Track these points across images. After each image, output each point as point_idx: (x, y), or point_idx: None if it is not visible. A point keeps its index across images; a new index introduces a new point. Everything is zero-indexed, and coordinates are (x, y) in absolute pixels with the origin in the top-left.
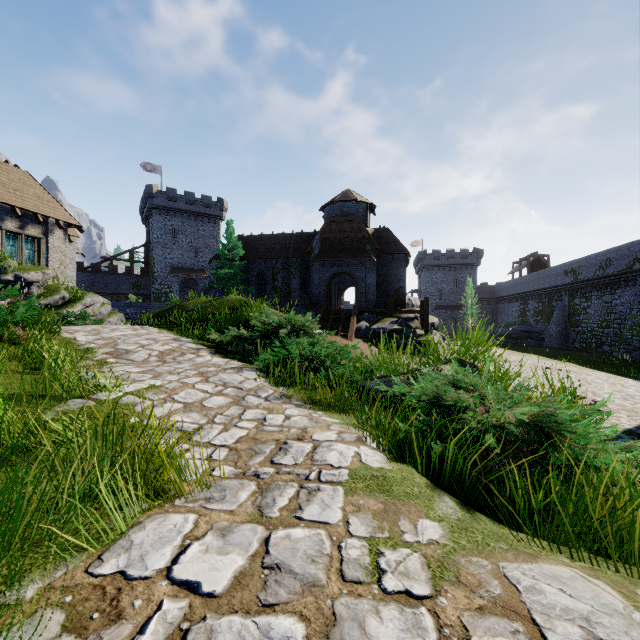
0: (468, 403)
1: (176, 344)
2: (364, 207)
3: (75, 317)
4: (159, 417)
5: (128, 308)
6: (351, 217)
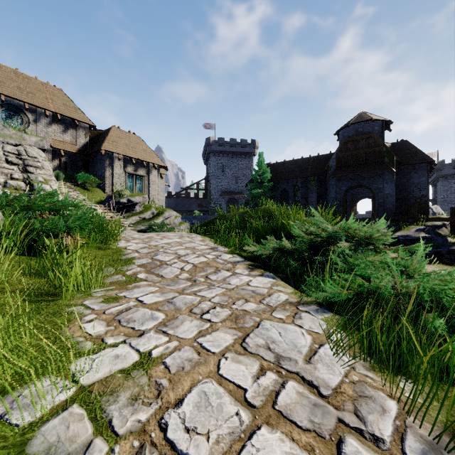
0: None
1: (212, 255)
2: (379, 124)
3: (157, 226)
4: None
5: (193, 219)
6: (367, 134)
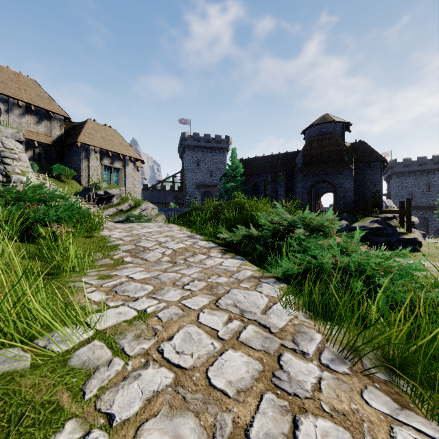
0: None
1: (189, 242)
2: (340, 126)
3: (135, 217)
4: (116, 429)
5: (169, 211)
6: (330, 135)
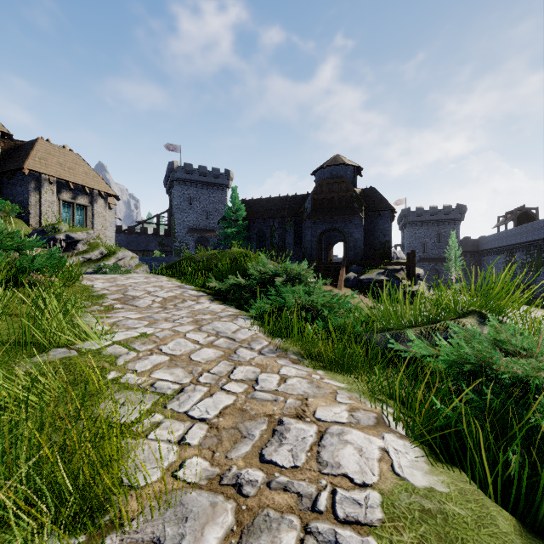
0: (543, 380)
1: (179, 291)
2: (352, 170)
3: (109, 268)
4: (140, 373)
5: (153, 261)
6: (340, 179)
